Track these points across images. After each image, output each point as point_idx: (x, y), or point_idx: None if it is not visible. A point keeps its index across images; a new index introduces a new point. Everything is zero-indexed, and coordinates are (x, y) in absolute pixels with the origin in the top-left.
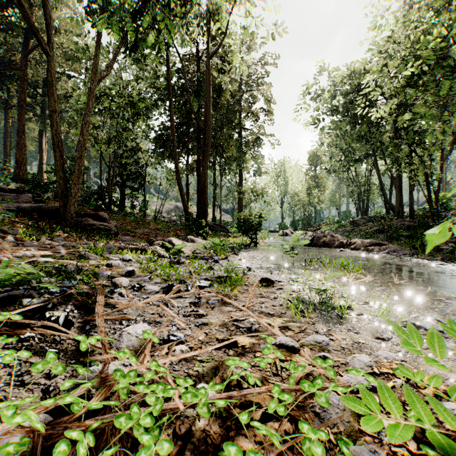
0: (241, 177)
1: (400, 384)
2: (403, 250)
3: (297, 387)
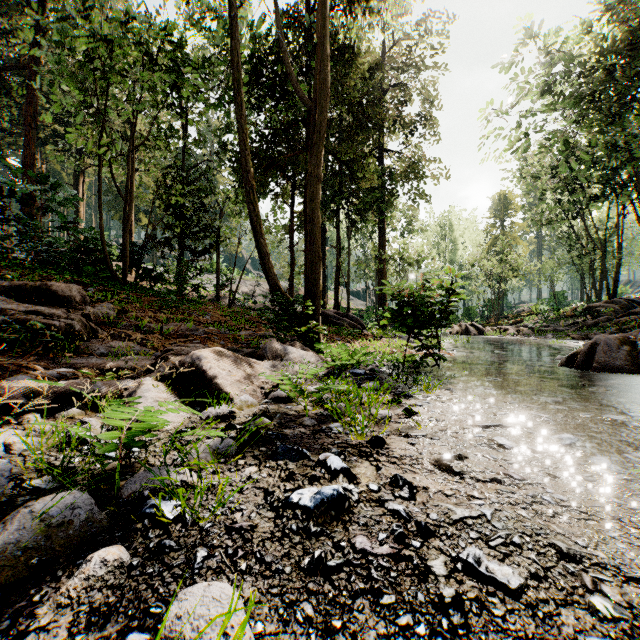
0: (384, 234)
1: None
2: None
3: None
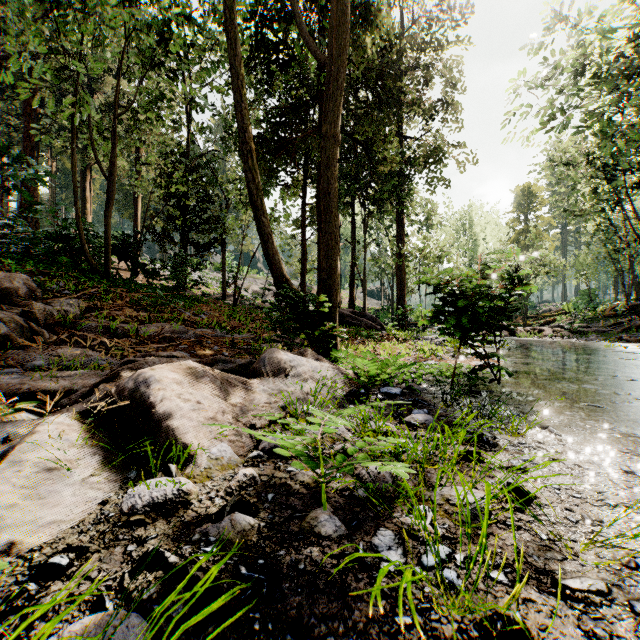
0: (402, 228)
1: None
2: None
3: None
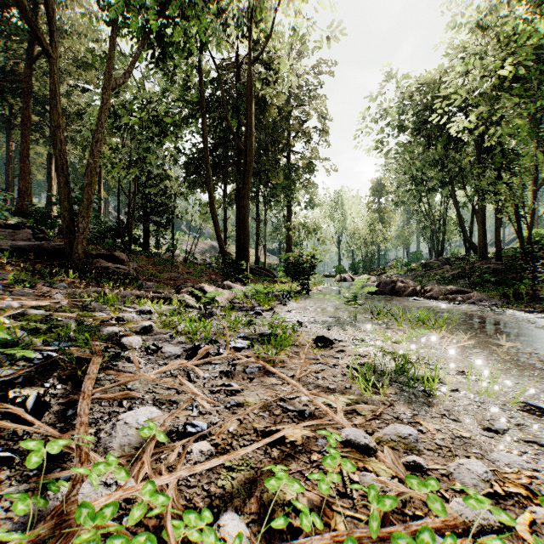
0: (290, 211)
1: (542, 516)
2: (491, 299)
3: (382, 532)
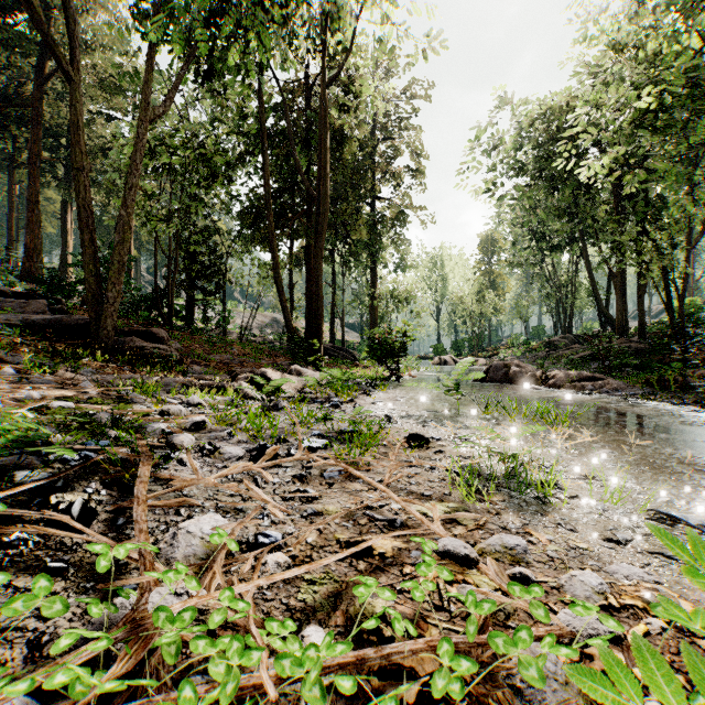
0: (375, 274)
1: (658, 628)
2: (631, 388)
3: (481, 639)
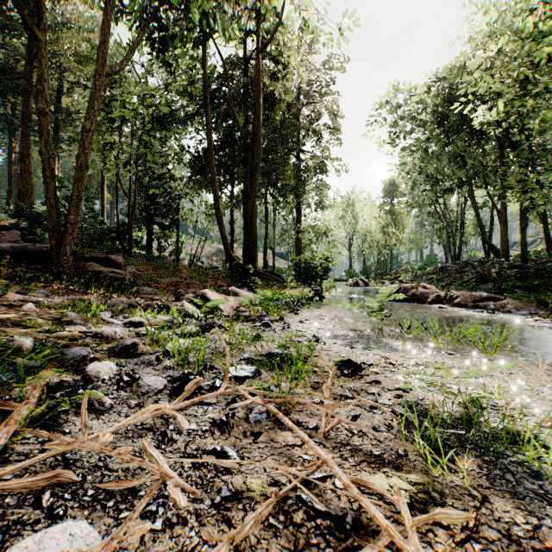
0: (300, 212)
1: None
2: (527, 307)
3: None
